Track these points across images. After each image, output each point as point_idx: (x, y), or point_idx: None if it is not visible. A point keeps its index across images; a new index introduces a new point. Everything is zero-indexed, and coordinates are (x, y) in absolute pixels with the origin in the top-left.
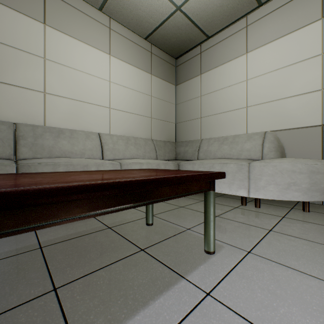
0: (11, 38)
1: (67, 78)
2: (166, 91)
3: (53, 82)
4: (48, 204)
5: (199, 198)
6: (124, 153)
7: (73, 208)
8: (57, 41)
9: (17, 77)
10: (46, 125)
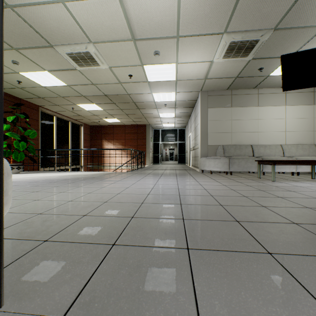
0: (248, 116)
1: (266, 124)
2: None
3: (261, 127)
4: (297, 163)
5: None
6: (295, 153)
7: (299, 164)
8: (262, 110)
9: (250, 129)
10: (258, 144)
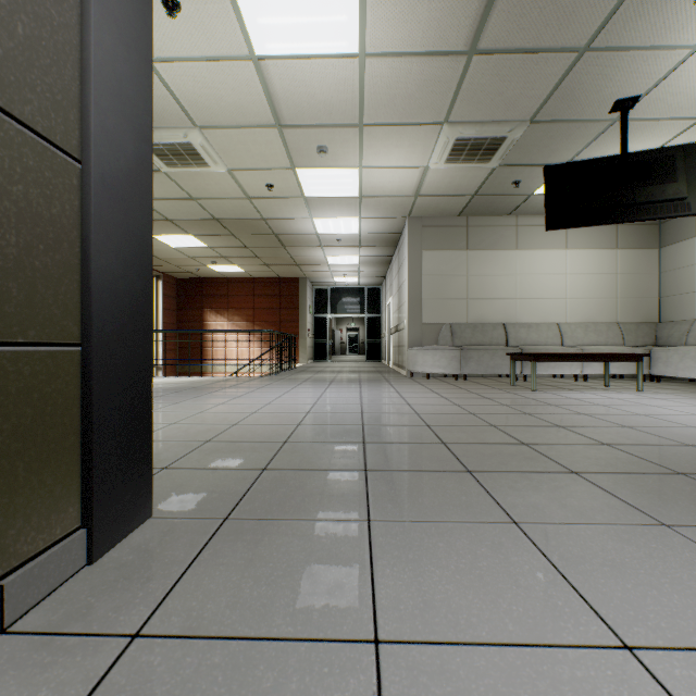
0: (499, 269)
1: (531, 283)
2: (641, 261)
3: (522, 290)
4: (574, 357)
5: (672, 384)
6: (582, 340)
7: (579, 359)
8: (524, 258)
9: (502, 293)
10: (517, 322)
